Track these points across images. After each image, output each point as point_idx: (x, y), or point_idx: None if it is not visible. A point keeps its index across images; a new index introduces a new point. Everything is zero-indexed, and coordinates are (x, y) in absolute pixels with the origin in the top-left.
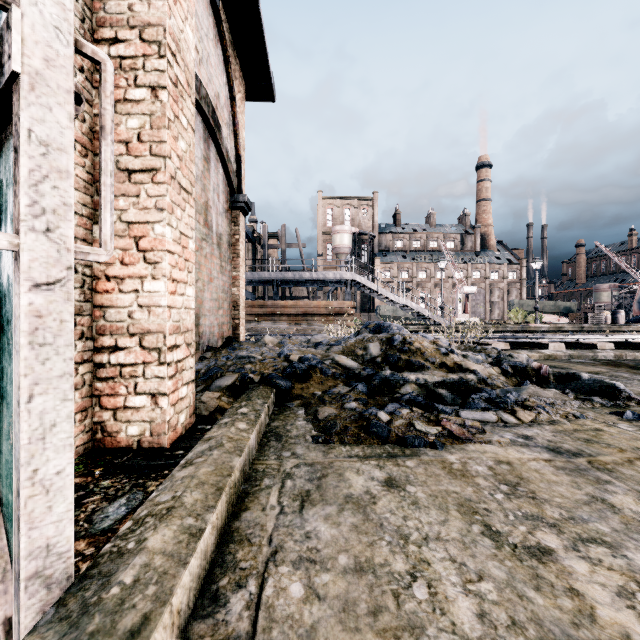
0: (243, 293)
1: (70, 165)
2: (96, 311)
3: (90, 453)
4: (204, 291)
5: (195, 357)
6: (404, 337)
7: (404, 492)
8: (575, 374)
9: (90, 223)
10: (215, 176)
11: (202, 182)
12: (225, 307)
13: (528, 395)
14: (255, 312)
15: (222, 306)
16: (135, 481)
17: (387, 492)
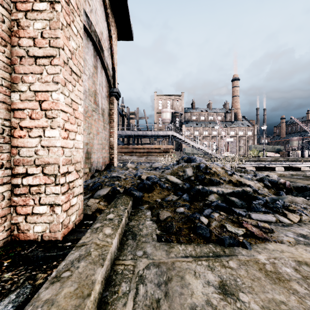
0: (116, 141)
1: None
2: (13, 150)
3: (7, 245)
4: (94, 139)
5: (88, 176)
6: (206, 165)
7: (239, 302)
8: (307, 187)
9: (9, 91)
10: (100, 77)
11: (93, 79)
12: (106, 148)
13: (289, 202)
14: (123, 151)
15: (104, 147)
16: (29, 273)
17: (225, 302)
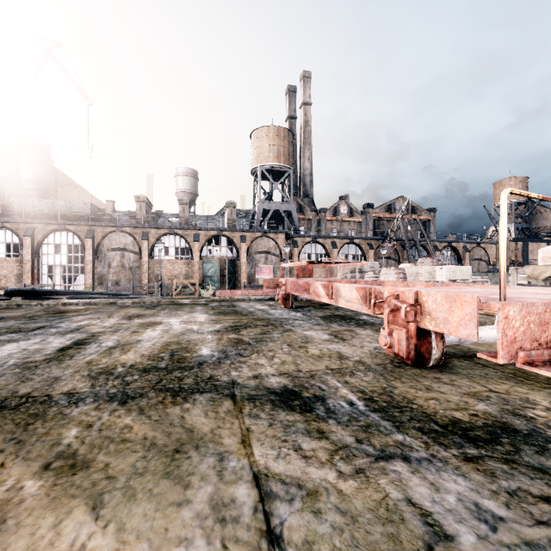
0: None
1: None
2: None
3: None
4: None
5: None
6: None
7: None
8: None
9: None
10: (481, 265)
11: (477, 267)
12: None
13: None
14: None
15: None
16: None
17: None
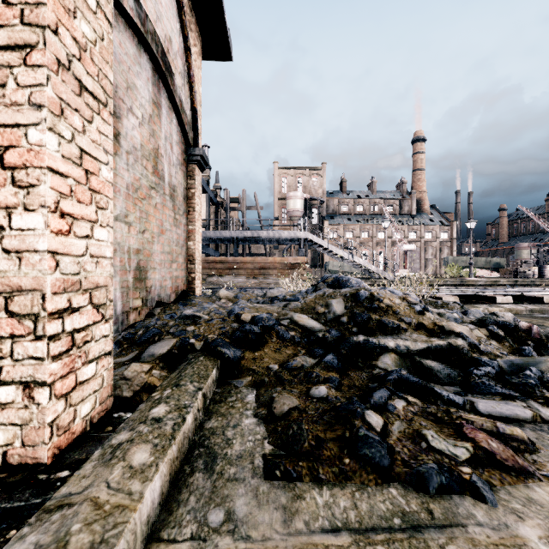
0: (200, 247)
1: None
2: None
3: None
4: (153, 243)
5: (141, 314)
6: (371, 293)
7: None
8: None
9: None
10: (167, 125)
11: (150, 127)
12: (180, 261)
13: None
14: (217, 267)
15: (176, 260)
16: None
17: None
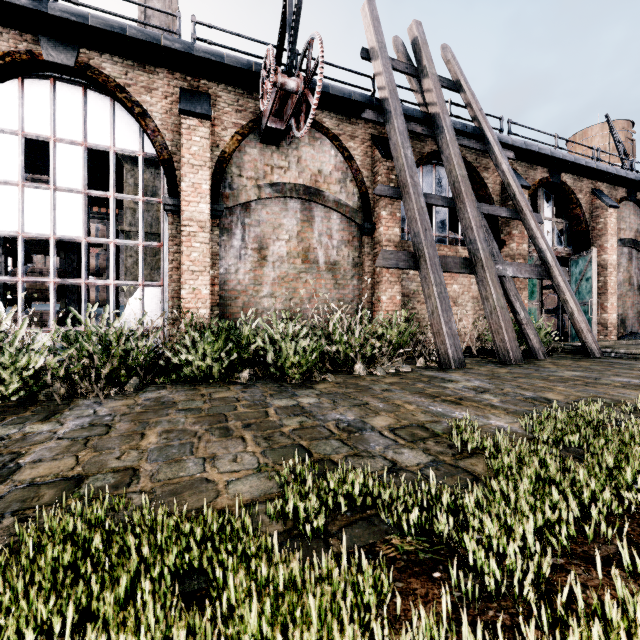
0: None
1: (596, 310)
2: None
3: None
4: (628, 310)
5: (622, 334)
6: None
7: None
8: None
9: None
10: (636, 262)
11: (627, 270)
12: None
13: None
14: None
15: None
16: None
17: None
